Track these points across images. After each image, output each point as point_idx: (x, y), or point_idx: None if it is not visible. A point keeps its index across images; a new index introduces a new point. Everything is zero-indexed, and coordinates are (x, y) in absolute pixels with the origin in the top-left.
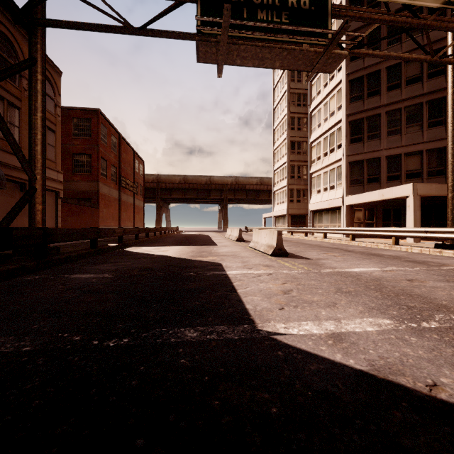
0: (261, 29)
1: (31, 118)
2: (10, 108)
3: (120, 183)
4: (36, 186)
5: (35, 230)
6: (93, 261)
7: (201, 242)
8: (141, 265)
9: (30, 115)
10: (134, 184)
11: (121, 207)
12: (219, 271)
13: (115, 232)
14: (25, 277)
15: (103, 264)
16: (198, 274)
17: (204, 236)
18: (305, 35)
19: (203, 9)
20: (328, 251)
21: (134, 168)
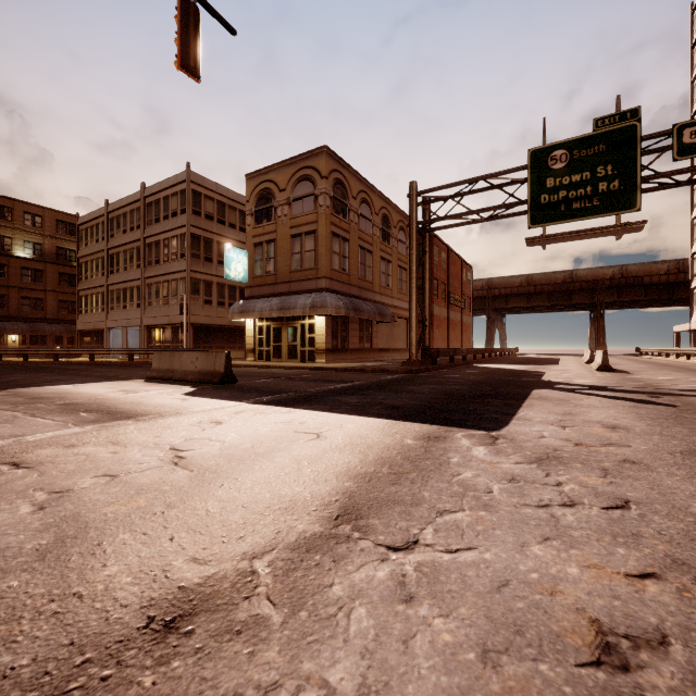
0: (575, 214)
1: (424, 286)
2: (388, 264)
3: (449, 300)
4: (426, 324)
5: (435, 350)
6: (460, 368)
7: (542, 363)
8: (491, 370)
9: (423, 284)
10: (462, 298)
11: (450, 326)
12: (540, 373)
13: (462, 352)
14: (441, 370)
15: (468, 369)
16: (526, 373)
17: (552, 359)
18: (614, 209)
19: (531, 213)
20: (679, 372)
21: (461, 279)
